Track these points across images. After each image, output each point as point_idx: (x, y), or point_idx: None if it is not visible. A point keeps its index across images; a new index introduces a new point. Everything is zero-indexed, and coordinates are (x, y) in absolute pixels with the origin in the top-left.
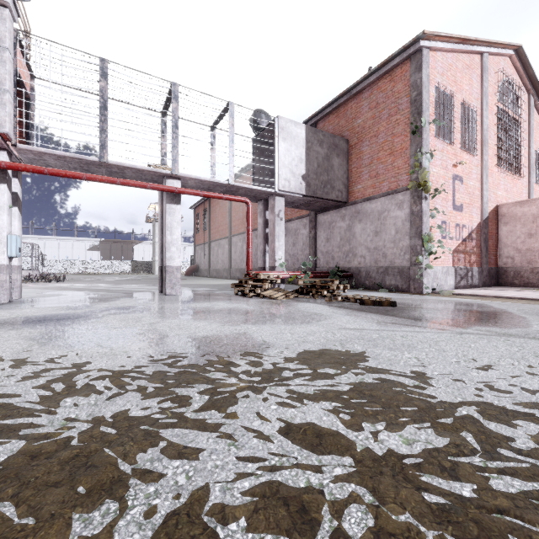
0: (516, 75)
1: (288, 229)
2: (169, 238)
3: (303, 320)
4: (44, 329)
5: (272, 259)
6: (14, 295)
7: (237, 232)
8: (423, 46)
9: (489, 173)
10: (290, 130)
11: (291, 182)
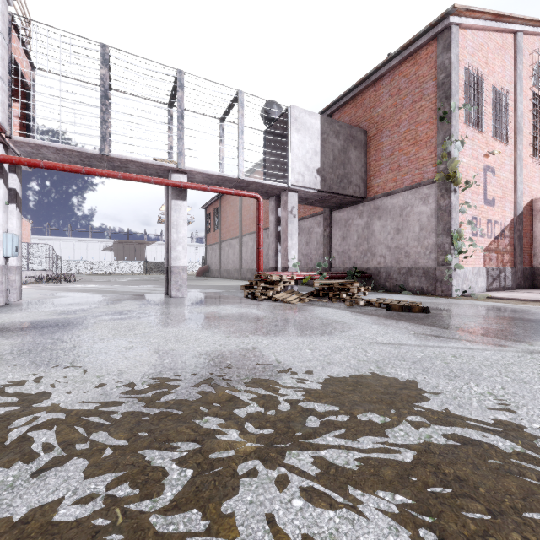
0: None
1: (301, 228)
2: (175, 237)
3: (323, 330)
4: (19, 340)
5: (285, 259)
6: (13, 297)
7: (248, 232)
8: (452, 23)
9: (523, 165)
10: (304, 121)
11: (305, 176)
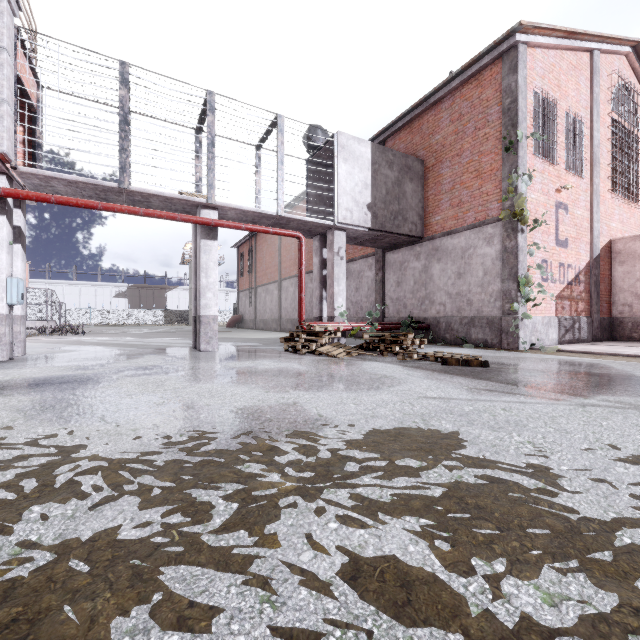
0: (634, 78)
1: (350, 271)
2: (204, 282)
3: (370, 385)
4: (38, 396)
5: (330, 308)
6: (17, 351)
7: (289, 275)
8: (519, 41)
9: (601, 200)
10: (353, 149)
11: (354, 212)
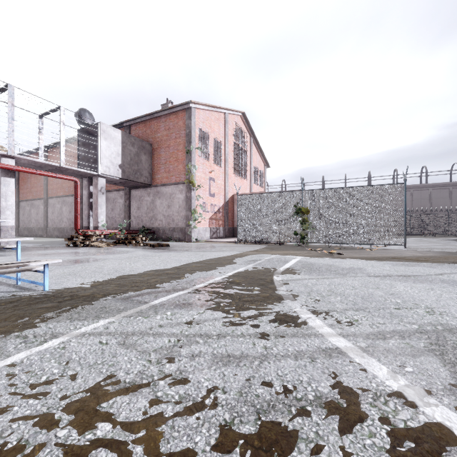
0: (244, 126)
1: (107, 198)
2: (4, 204)
3: (119, 253)
4: None
5: (96, 221)
6: None
7: (56, 195)
8: (192, 107)
9: (229, 177)
10: (110, 133)
11: (111, 169)
